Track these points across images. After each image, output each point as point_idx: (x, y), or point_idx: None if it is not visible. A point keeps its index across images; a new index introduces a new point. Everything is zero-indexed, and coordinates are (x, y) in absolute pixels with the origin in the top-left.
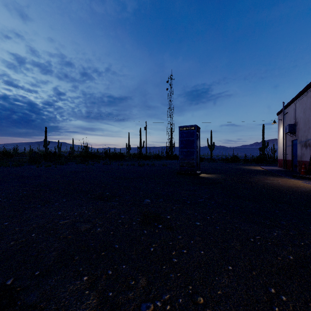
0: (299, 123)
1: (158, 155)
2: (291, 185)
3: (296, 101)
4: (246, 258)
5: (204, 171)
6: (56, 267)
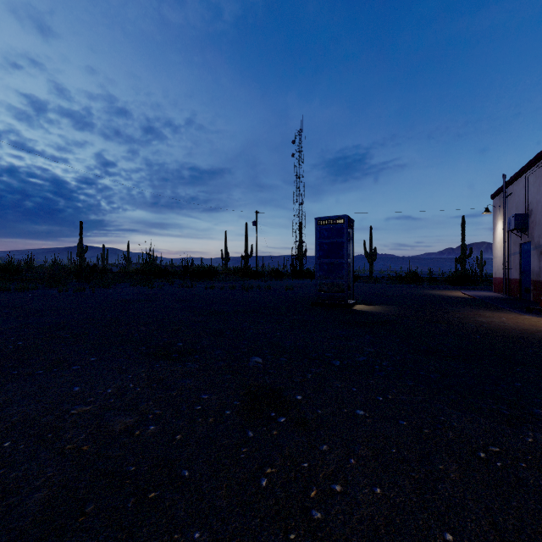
0: (535, 212)
1: (277, 270)
2: (529, 328)
3: (528, 173)
4: (480, 509)
5: (361, 300)
6: (34, 538)
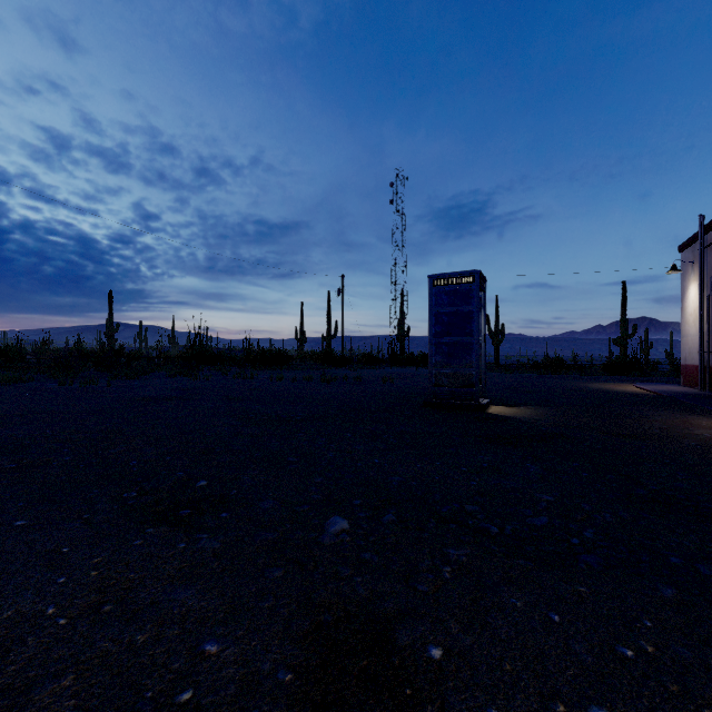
0: None
1: (370, 355)
2: None
3: None
4: None
5: (495, 398)
6: None
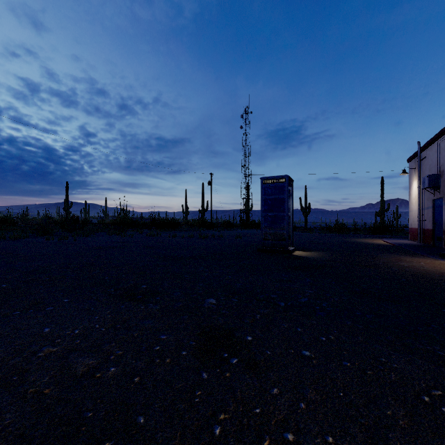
0: None
1: (228, 222)
2: None
3: (440, 140)
4: None
5: (299, 247)
6: None
